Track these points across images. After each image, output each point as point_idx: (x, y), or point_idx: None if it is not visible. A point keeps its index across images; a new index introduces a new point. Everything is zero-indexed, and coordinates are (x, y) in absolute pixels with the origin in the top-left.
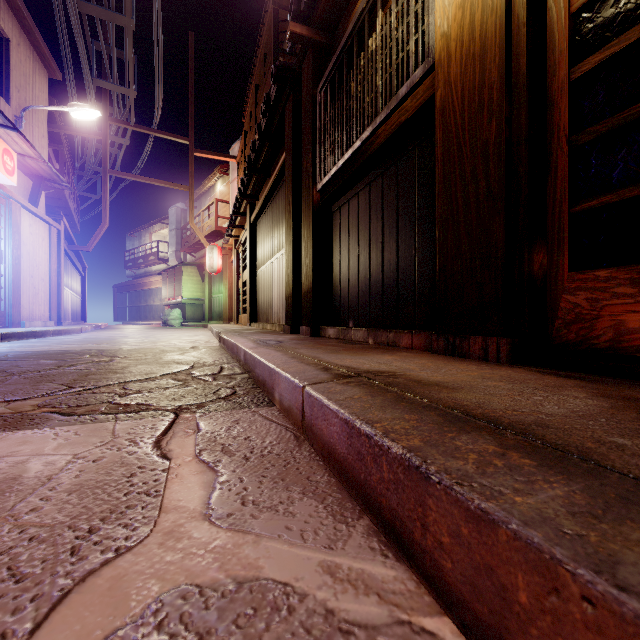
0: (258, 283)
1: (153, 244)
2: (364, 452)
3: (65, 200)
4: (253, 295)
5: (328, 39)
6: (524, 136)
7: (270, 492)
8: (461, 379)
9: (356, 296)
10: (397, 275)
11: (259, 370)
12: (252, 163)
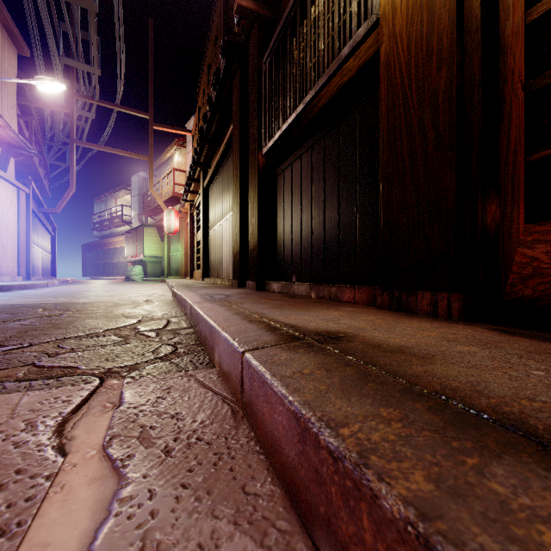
0: (210, 242)
1: (118, 208)
2: (325, 475)
3: (35, 167)
4: (206, 253)
5: (273, 13)
6: (477, 82)
7: (187, 521)
8: (424, 342)
9: (299, 253)
10: (338, 232)
11: (201, 326)
12: (204, 133)
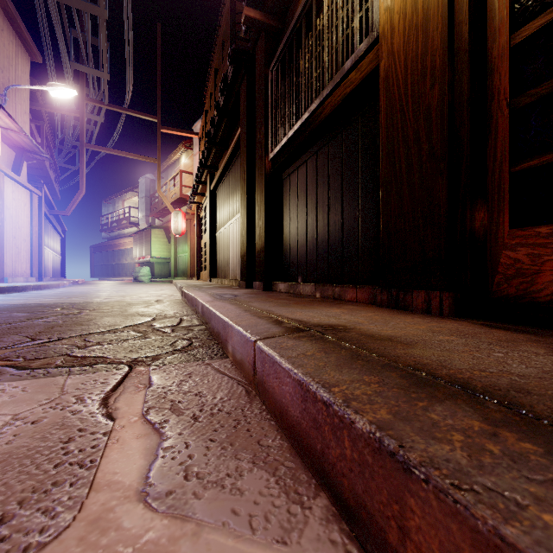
0: (217, 244)
1: (125, 210)
2: (321, 420)
3: (46, 170)
4: (213, 254)
5: (279, 23)
6: (466, 99)
7: (217, 461)
8: (412, 333)
9: (304, 254)
10: (342, 235)
11: (214, 322)
12: (212, 137)
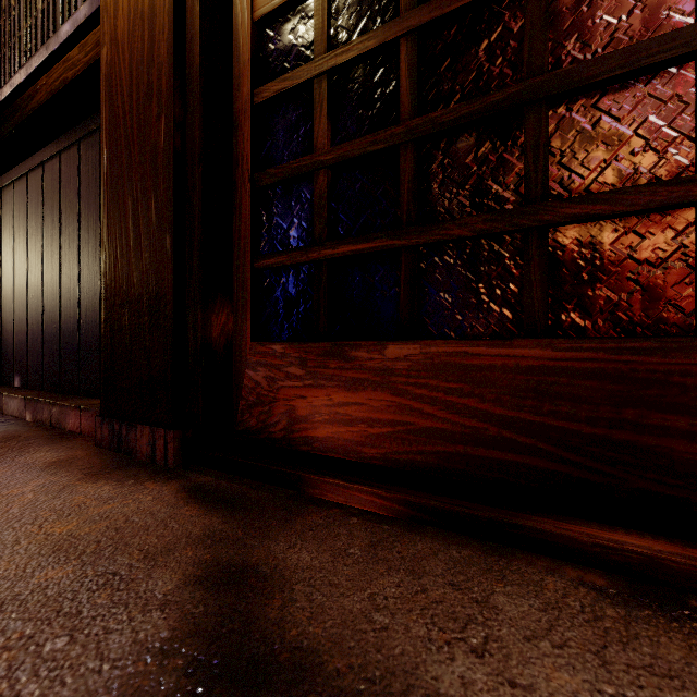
0: None
1: None
2: None
3: None
4: None
5: None
6: (198, 153)
7: None
8: None
9: (24, 338)
10: (79, 314)
11: None
12: None
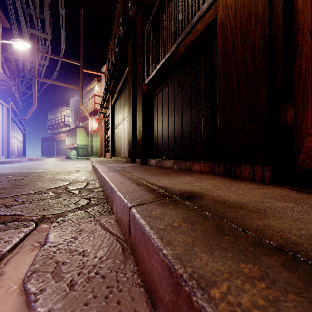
0: (115, 136)
1: (62, 117)
2: None
3: (13, 92)
4: (112, 143)
5: (151, 1)
6: (281, 31)
7: None
8: (253, 199)
9: (167, 142)
10: (190, 129)
11: (106, 187)
12: (111, 73)
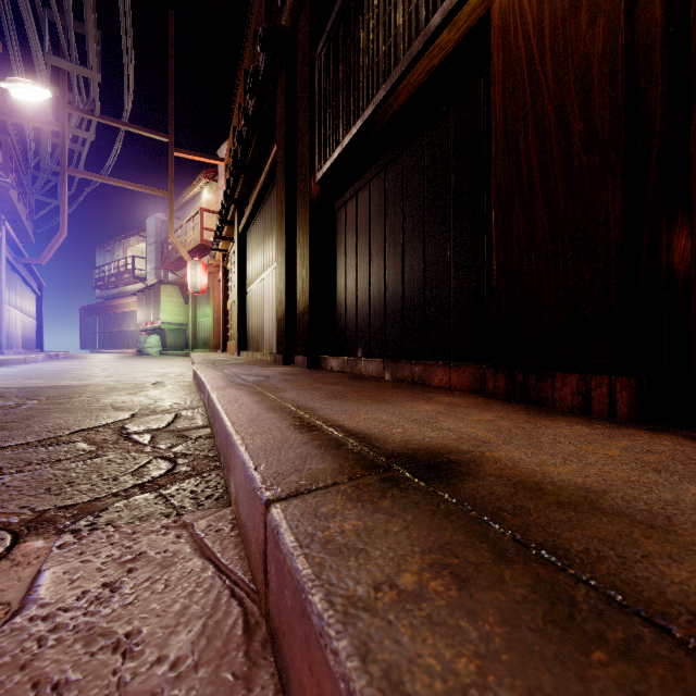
0: (248, 304)
1: (128, 260)
2: None
3: (11, 202)
4: (242, 318)
5: None
6: (660, 35)
7: None
8: (615, 475)
9: (366, 316)
10: (424, 286)
11: (217, 428)
12: (239, 159)
